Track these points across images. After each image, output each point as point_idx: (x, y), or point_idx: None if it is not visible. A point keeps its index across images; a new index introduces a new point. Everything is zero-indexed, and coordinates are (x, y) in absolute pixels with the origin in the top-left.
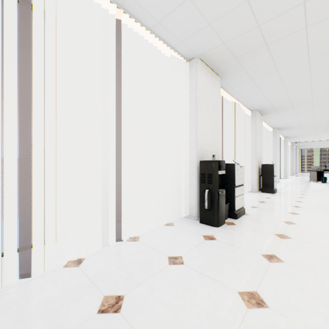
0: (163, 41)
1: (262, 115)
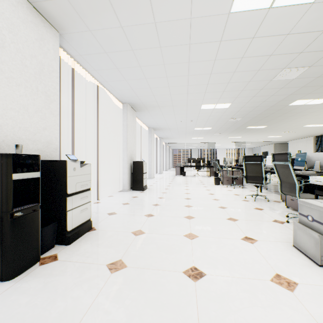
0: None
1: (135, 111)
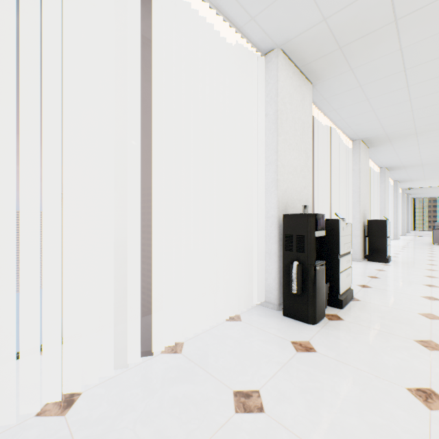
0: (223, 17)
1: (368, 148)
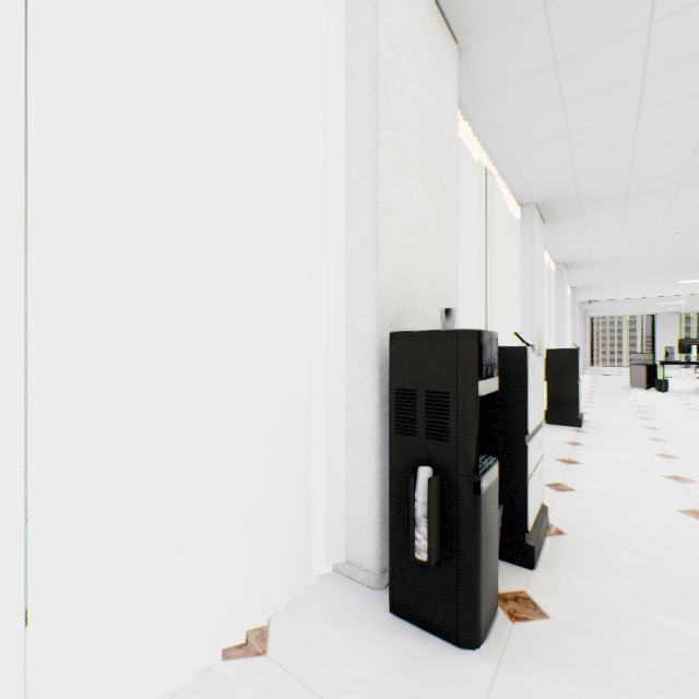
0: None
1: (543, 224)
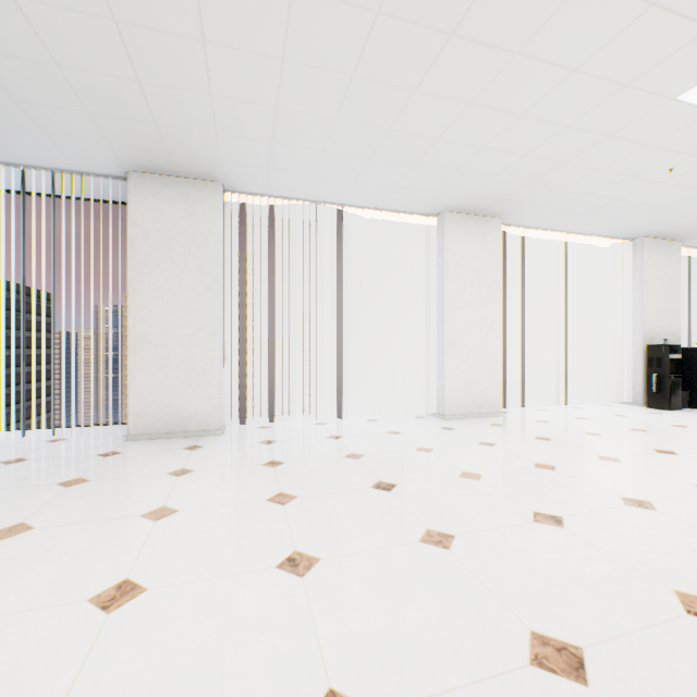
0: (602, 237)
1: None
